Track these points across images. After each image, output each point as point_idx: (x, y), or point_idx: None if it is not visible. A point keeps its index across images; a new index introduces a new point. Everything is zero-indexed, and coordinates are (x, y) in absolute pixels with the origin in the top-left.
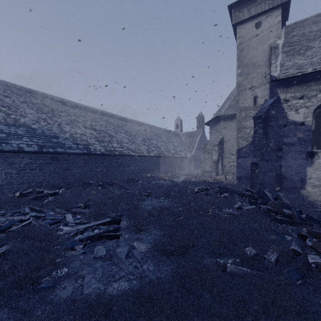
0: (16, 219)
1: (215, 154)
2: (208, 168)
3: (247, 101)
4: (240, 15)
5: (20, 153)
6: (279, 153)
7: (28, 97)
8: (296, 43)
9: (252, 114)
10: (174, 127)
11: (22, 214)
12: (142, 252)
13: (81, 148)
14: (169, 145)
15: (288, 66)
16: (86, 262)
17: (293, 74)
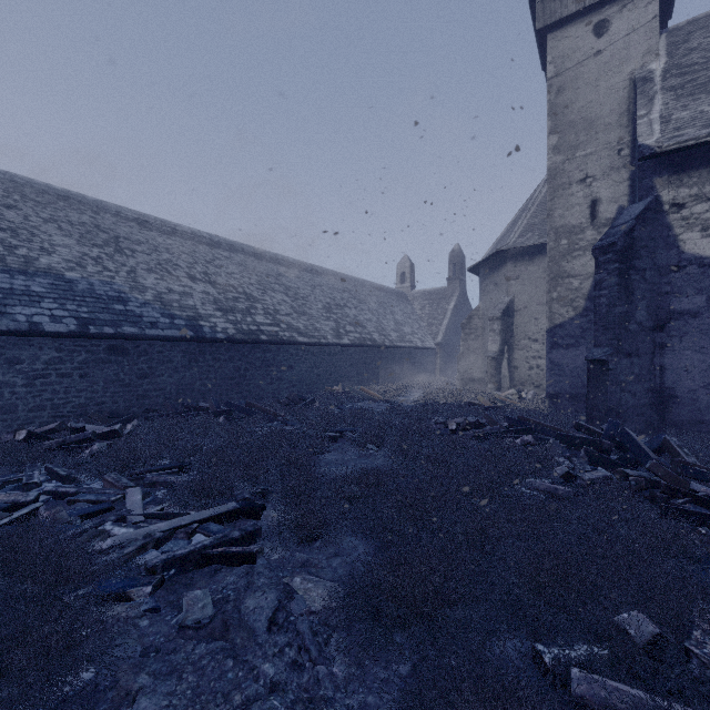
0: (1, 503)
1: (495, 339)
2: (476, 372)
3: (572, 211)
4: (556, 6)
5: (34, 336)
6: (659, 335)
7: (61, 209)
8: (698, 66)
9: (586, 243)
10: (397, 279)
11: (24, 487)
12: (314, 610)
13: (180, 326)
14: (386, 319)
15: (682, 121)
16: (155, 641)
17: (698, 138)
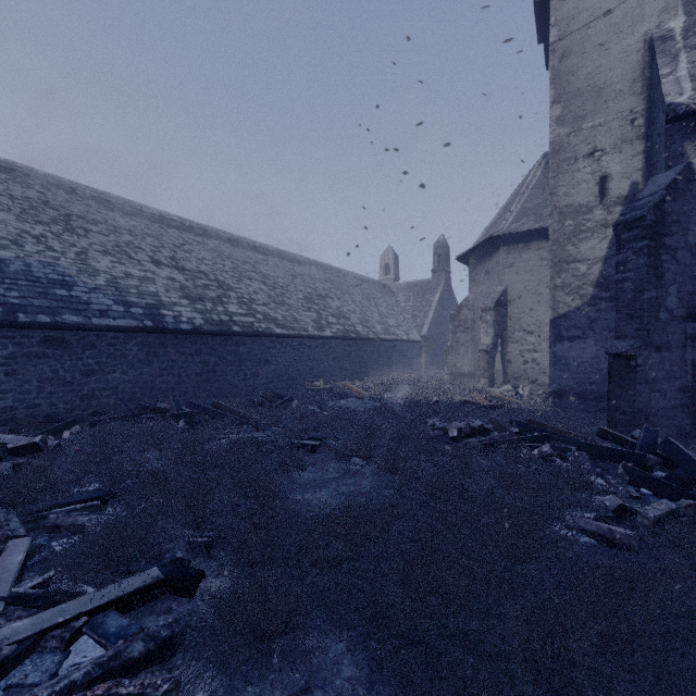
0: None
1: (487, 331)
2: (465, 366)
3: (579, 189)
4: None
5: None
6: (691, 326)
7: (2, 182)
8: None
9: (595, 224)
10: (380, 270)
11: None
12: None
13: (137, 315)
14: (370, 311)
15: None
16: None
17: None
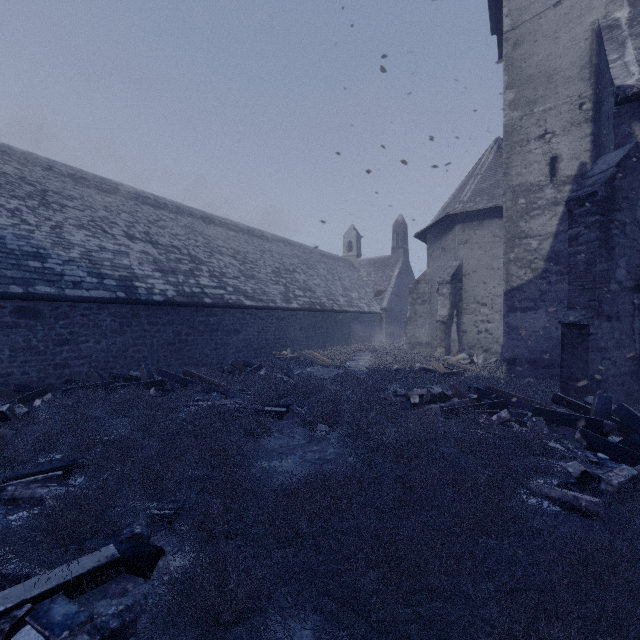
0: None
1: (444, 303)
2: (423, 336)
3: (531, 169)
4: None
5: None
6: (639, 297)
7: None
8: None
9: (545, 202)
10: (344, 247)
11: None
12: None
13: (110, 287)
14: (334, 285)
15: None
16: None
17: None
